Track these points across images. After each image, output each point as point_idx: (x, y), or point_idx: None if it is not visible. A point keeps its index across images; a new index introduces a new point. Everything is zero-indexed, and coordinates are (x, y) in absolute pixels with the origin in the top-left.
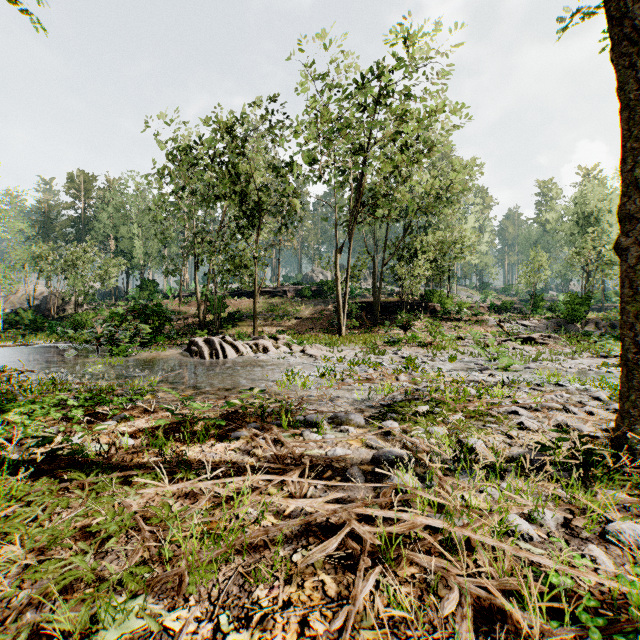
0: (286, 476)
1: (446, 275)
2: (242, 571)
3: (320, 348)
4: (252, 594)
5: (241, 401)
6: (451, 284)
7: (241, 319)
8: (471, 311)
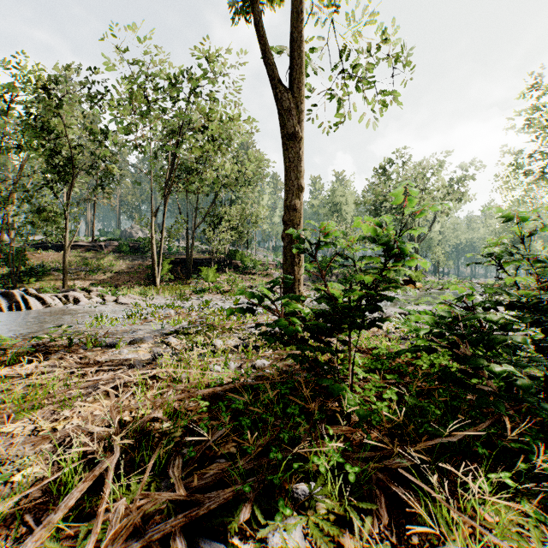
0: (87, 370)
1: (245, 239)
2: (53, 409)
3: (133, 297)
4: (60, 414)
5: (50, 336)
6: (252, 246)
7: (47, 273)
8: (263, 267)
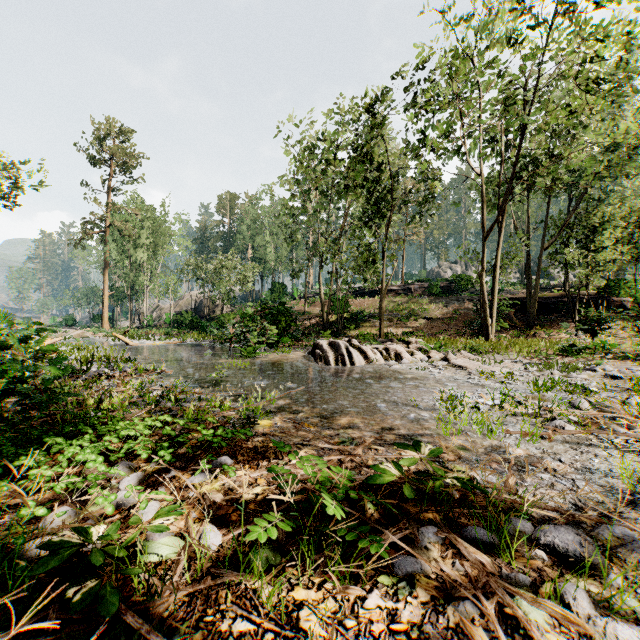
0: None
1: None
2: None
3: (467, 356)
4: None
5: (399, 469)
6: None
7: (364, 319)
8: None
